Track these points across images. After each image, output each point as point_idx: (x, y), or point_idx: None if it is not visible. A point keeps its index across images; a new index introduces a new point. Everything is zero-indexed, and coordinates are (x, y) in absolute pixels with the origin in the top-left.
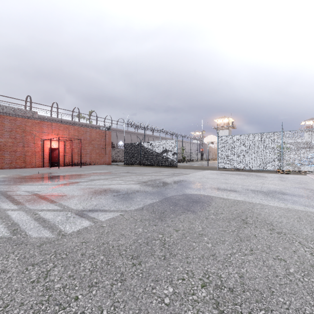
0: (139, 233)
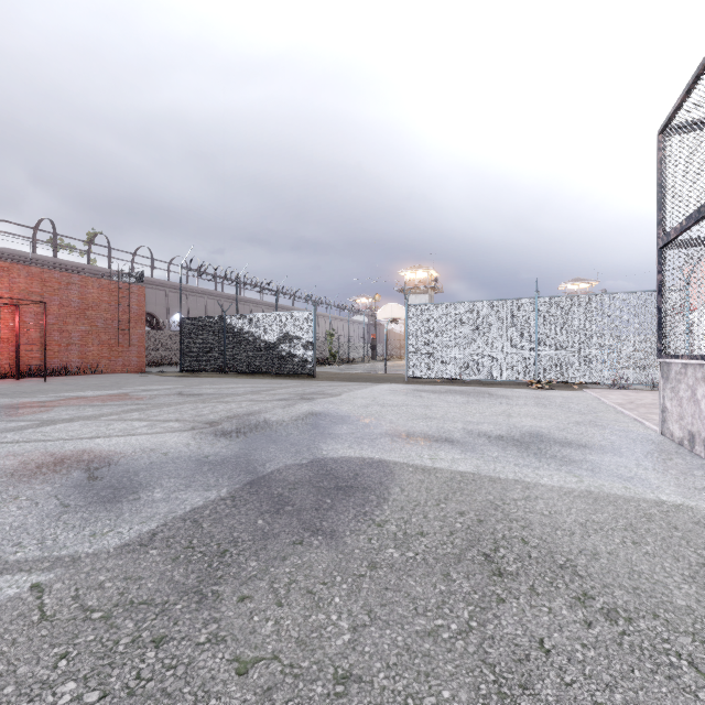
0: None
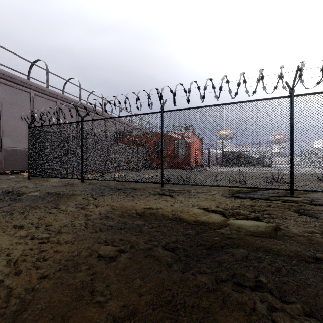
0: None
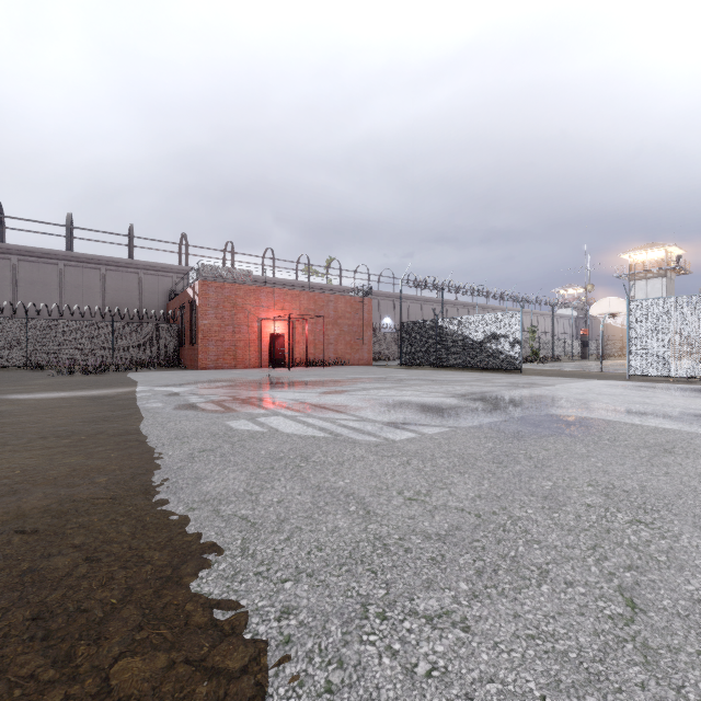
0: (490, 447)
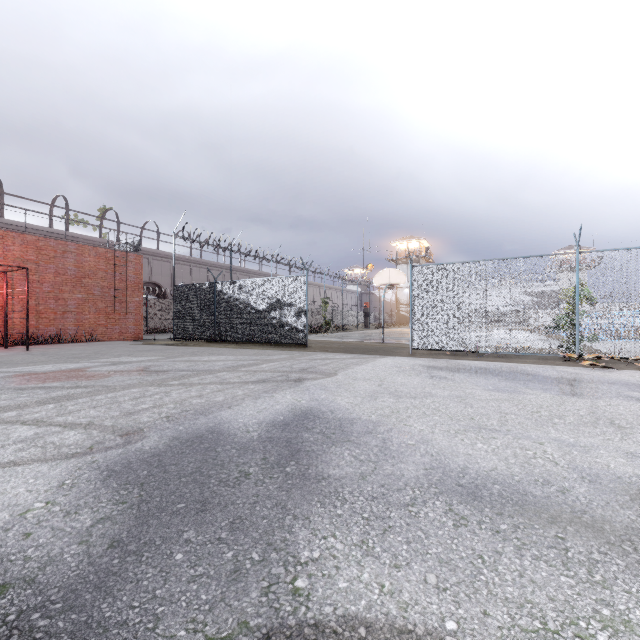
0: None
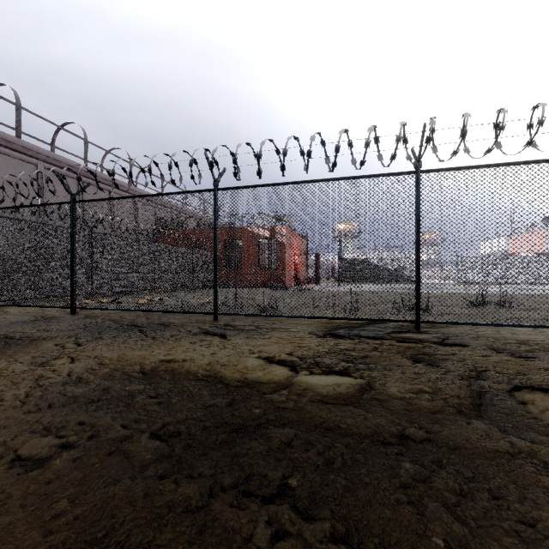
0: None
